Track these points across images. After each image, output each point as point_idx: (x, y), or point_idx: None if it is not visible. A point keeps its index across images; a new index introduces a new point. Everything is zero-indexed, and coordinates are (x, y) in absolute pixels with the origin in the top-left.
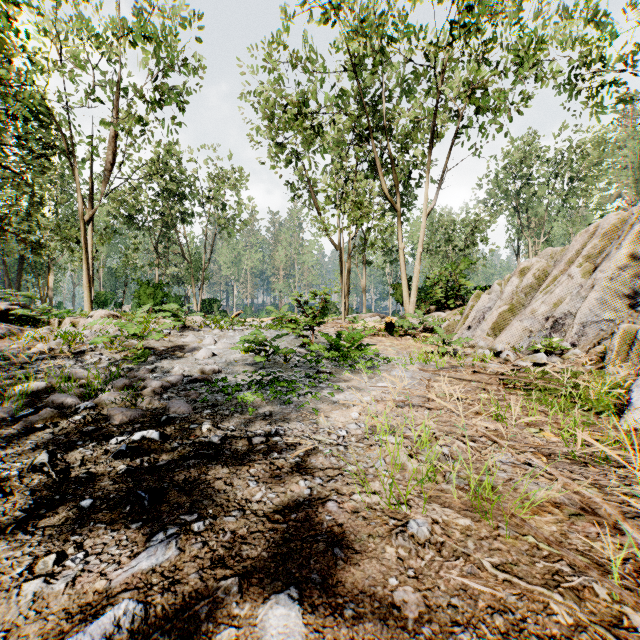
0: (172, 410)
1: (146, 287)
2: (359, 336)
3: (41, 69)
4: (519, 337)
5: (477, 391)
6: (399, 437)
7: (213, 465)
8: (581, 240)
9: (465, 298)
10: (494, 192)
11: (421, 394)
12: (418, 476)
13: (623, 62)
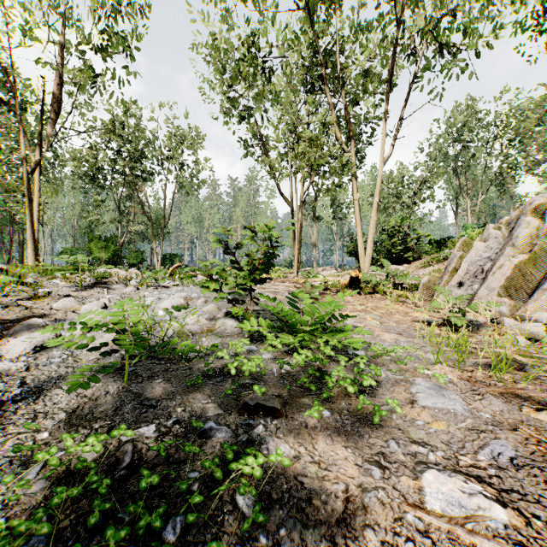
0: None
1: (97, 241)
2: (334, 307)
3: None
4: None
5: None
6: None
7: None
8: None
9: (421, 251)
10: (435, 155)
11: None
12: None
13: None
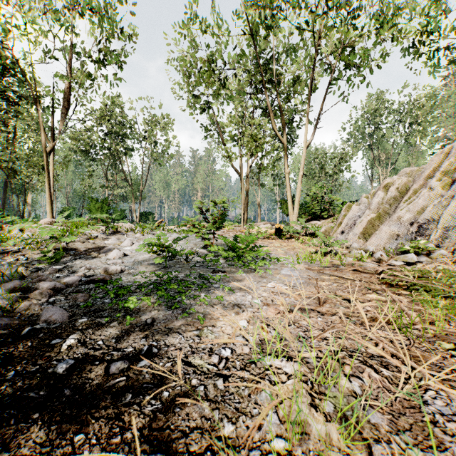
0: (42, 319)
1: (95, 202)
2: (252, 239)
3: (8, 32)
4: (387, 240)
5: (363, 291)
6: (294, 362)
7: (28, 423)
8: (437, 159)
9: (335, 210)
10: (354, 134)
11: (311, 296)
12: (329, 452)
13: (455, 31)
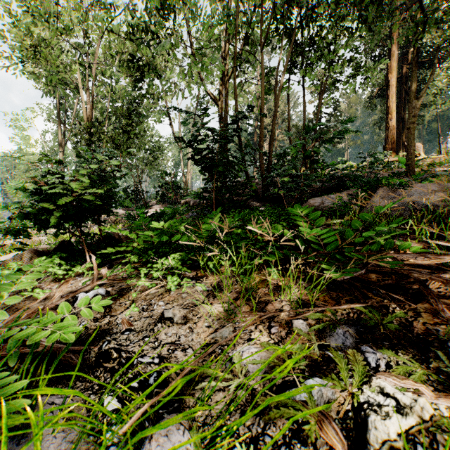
0: None
1: None
2: None
3: None
4: None
5: None
6: None
7: None
8: None
9: None
10: None
11: None
12: None
13: None
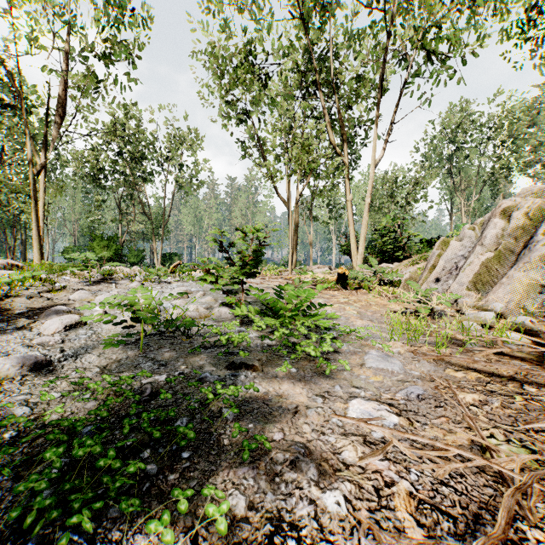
0: None
1: (100, 240)
2: (308, 294)
3: None
4: (523, 293)
5: None
6: None
7: None
8: None
9: (412, 250)
10: (429, 155)
11: (479, 464)
12: None
13: None
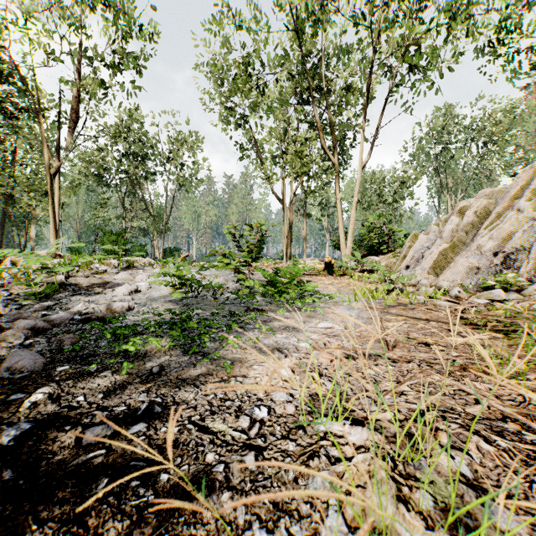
0: (4, 366)
1: (109, 235)
2: (297, 270)
3: (2, 28)
4: (465, 274)
5: (443, 333)
6: (363, 427)
7: None
8: (525, 176)
9: (396, 244)
10: (418, 155)
11: (376, 338)
12: None
13: None
